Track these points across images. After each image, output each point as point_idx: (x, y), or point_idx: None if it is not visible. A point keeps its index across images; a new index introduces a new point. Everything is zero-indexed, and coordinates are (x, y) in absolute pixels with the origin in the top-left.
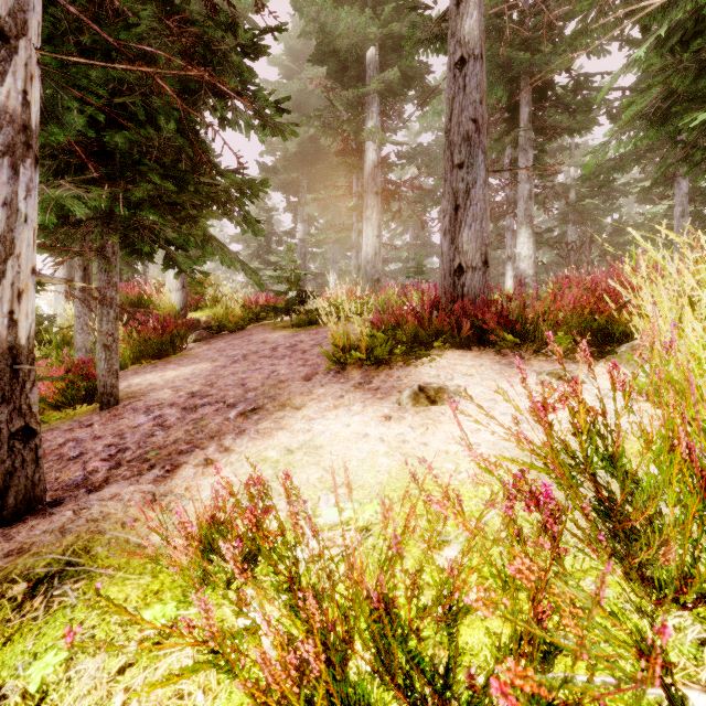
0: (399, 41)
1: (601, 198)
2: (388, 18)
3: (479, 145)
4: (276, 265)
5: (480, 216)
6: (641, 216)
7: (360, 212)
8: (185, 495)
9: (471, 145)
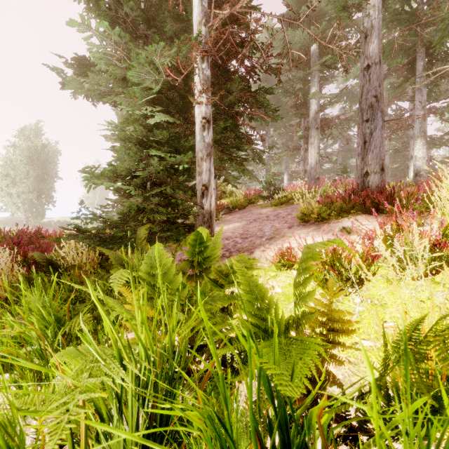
0: (331, 37)
1: None
2: (324, 27)
3: (378, 108)
4: (251, 171)
5: (379, 145)
6: None
7: (306, 139)
8: (261, 257)
9: (373, 109)
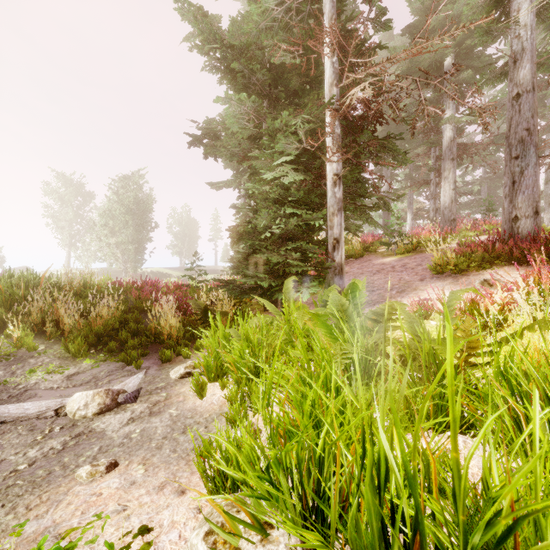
0: (472, 47)
1: None
2: (462, 36)
3: (530, 143)
4: None
5: (531, 185)
6: None
7: (437, 171)
8: None
9: (524, 144)
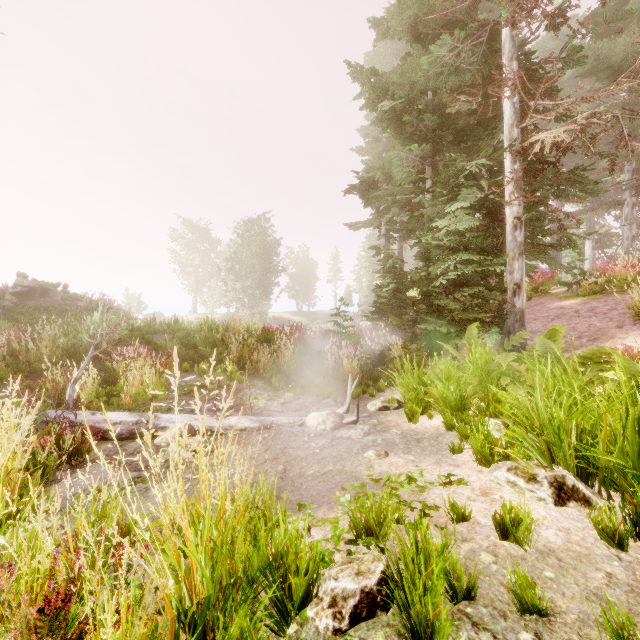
0: None
1: None
2: None
3: None
4: None
5: None
6: None
7: (634, 189)
8: None
9: None
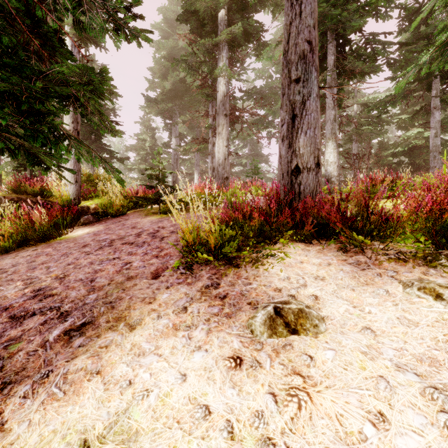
0: (242, 6)
1: (374, 125)
2: None
3: (312, 63)
4: (158, 167)
5: (313, 125)
6: (393, 139)
7: (214, 129)
8: None
9: (306, 62)
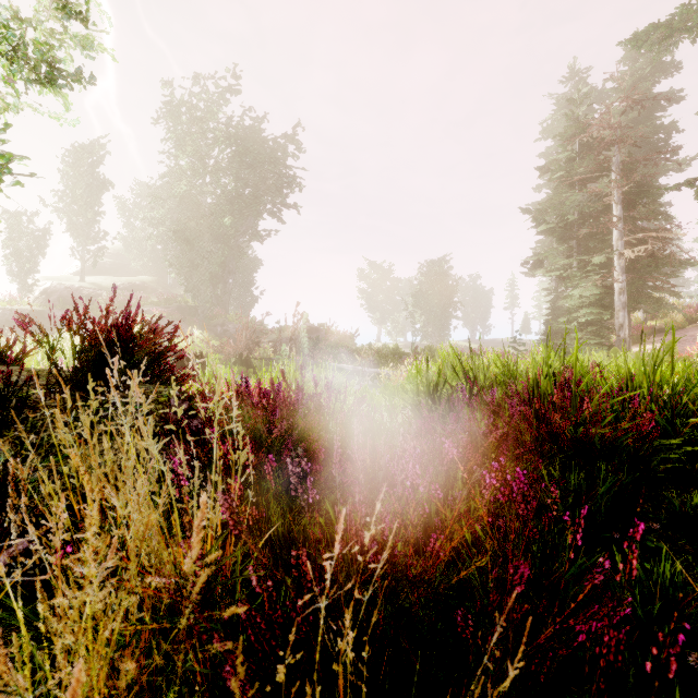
0: None
1: None
2: None
3: None
4: None
5: None
6: None
7: None
8: None
9: None
